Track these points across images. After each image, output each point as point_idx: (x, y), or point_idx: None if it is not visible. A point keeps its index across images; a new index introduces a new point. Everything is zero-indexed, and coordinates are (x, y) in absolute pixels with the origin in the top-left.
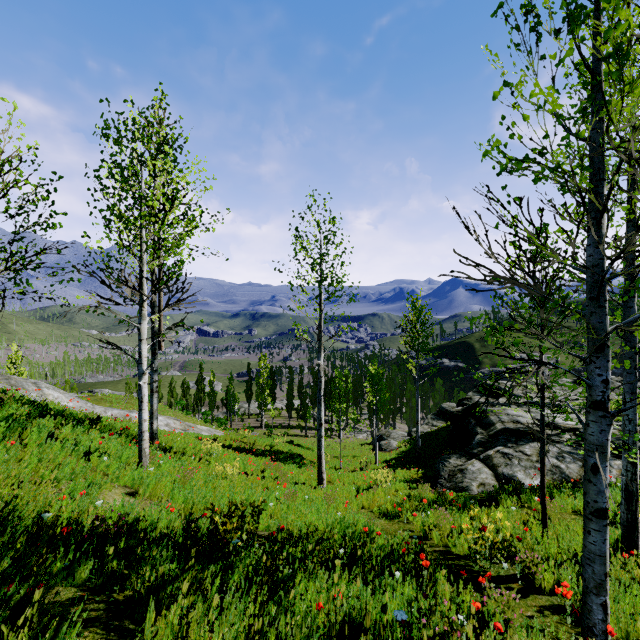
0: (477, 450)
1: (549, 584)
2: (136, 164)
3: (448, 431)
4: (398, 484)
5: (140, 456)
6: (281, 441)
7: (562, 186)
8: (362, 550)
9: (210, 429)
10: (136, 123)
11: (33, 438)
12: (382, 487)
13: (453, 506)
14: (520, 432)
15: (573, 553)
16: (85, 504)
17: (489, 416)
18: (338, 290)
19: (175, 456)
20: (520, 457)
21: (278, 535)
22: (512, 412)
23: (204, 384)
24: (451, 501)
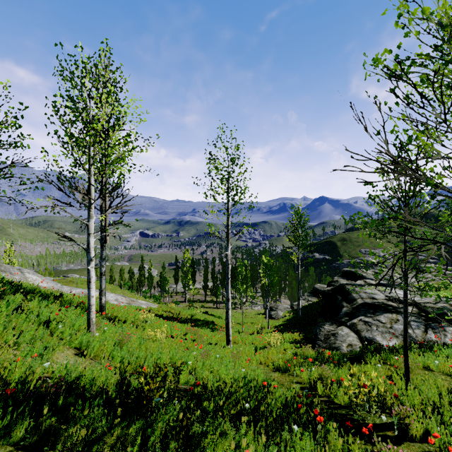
0: (344, 319)
1: (419, 433)
2: (85, 97)
3: (320, 305)
4: (286, 344)
5: (88, 324)
6: (199, 312)
7: (448, 86)
8: (264, 405)
9: (148, 303)
10: (84, 63)
11: (2, 310)
12: (274, 346)
13: (329, 362)
14: (376, 305)
15: (436, 405)
16: (35, 365)
17: (352, 294)
18: (241, 198)
19: (117, 324)
20: (377, 324)
21: (195, 389)
22: (369, 291)
23: (144, 271)
24: (327, 358)
